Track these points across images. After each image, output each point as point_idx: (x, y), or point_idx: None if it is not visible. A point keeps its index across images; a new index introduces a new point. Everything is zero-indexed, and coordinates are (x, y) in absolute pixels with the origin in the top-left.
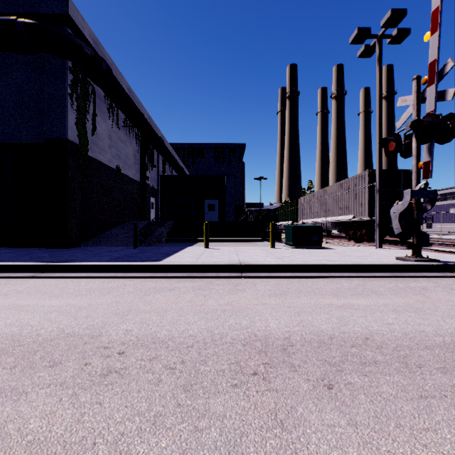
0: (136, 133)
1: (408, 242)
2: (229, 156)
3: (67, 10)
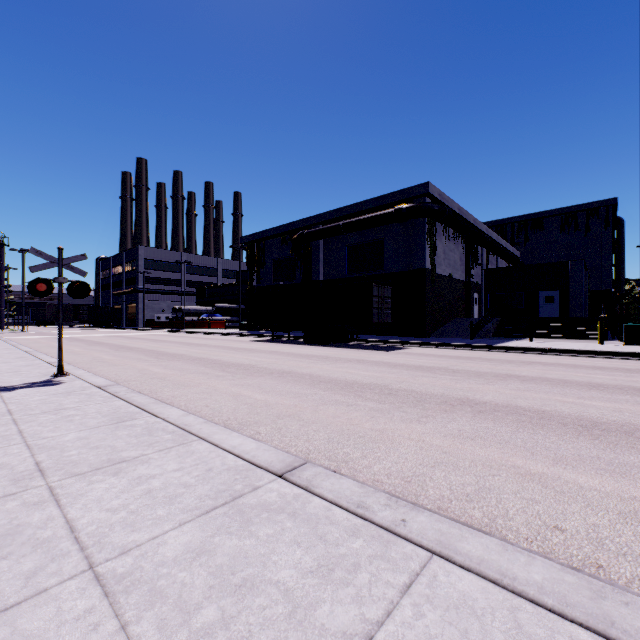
0: (462, 237)
1: None
2: (587, 220)
3: (427, 190)
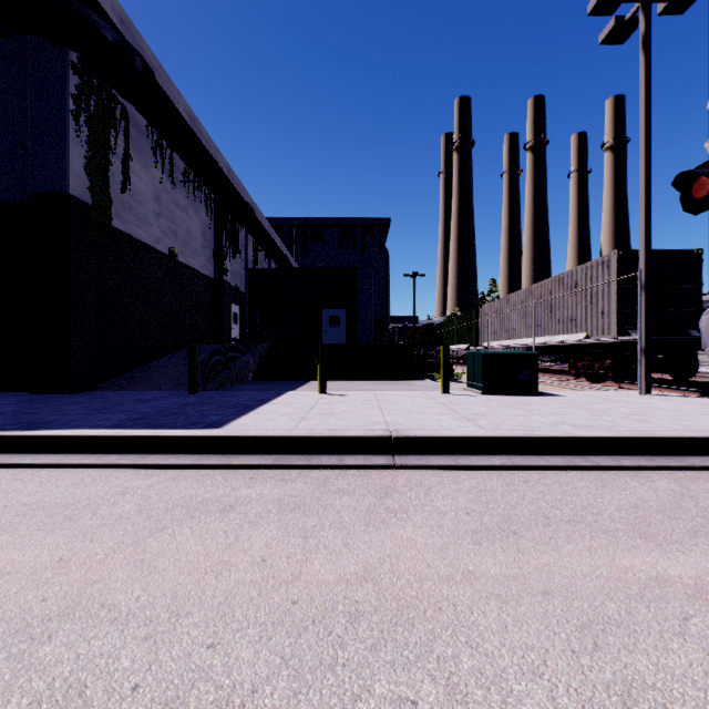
0: (207, 195)
1: (690, 383)
2: (364, 238)
3: None
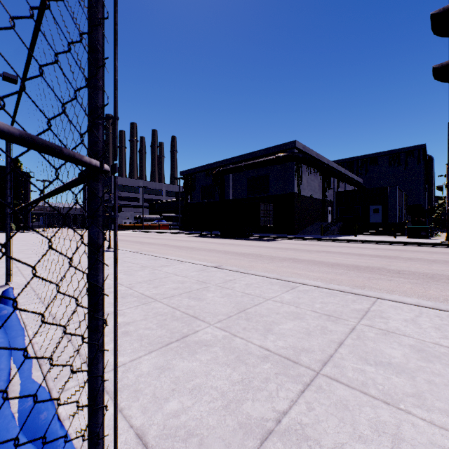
0: (319, 171)
1: None
2: (406, 158)
3: (295, 145)
